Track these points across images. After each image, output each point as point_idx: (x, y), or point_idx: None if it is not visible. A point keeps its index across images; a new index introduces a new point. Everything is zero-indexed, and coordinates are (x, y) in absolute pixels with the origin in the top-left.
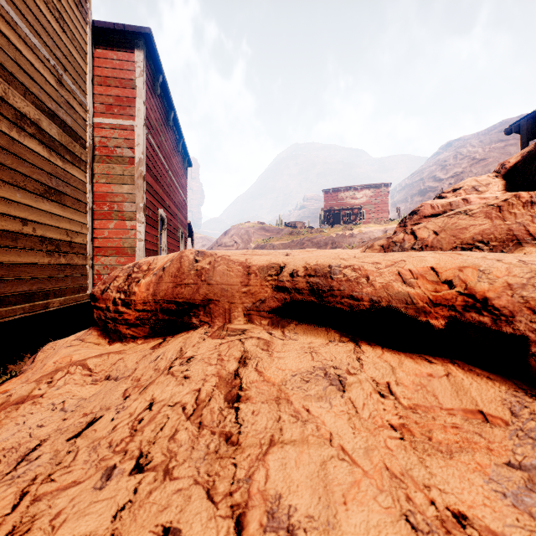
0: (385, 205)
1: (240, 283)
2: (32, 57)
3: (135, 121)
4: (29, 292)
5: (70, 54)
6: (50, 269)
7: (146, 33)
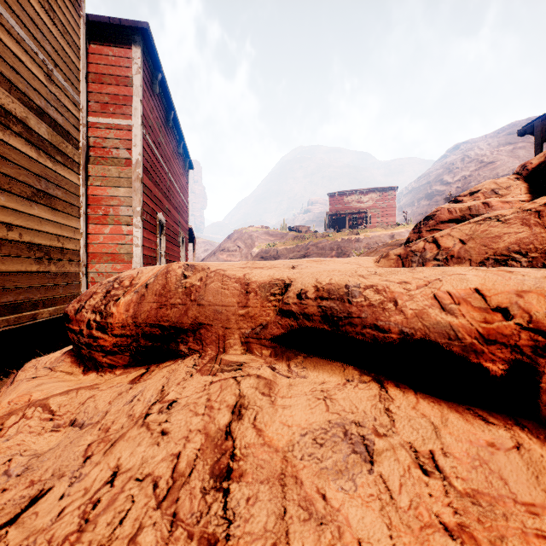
0: (392, 209)
1: (237, 304)
2: (18, 50)
3: (131, 120)
4: (15, 303)
5: (62, 48)
6: (39, 277)
7: (144, 28)
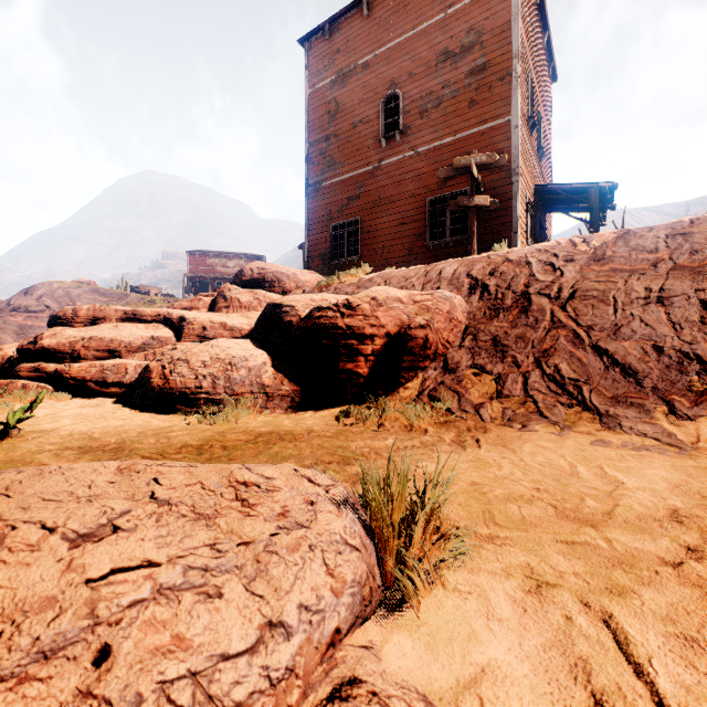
0: None
1: (115, 313)
2: None
3: None
4: None
5: None
6: None
7: None
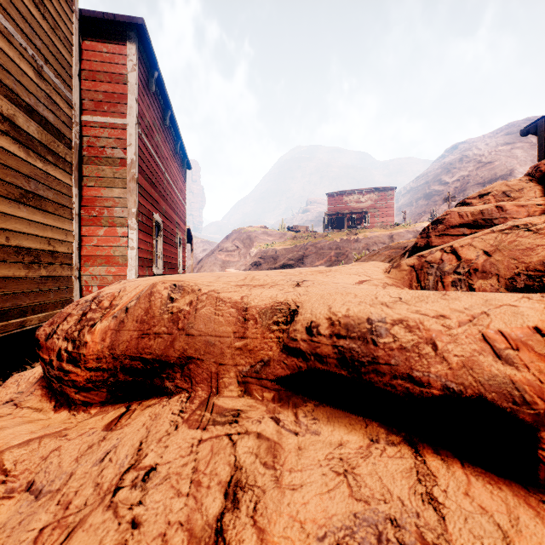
0: (390, 209)
1: (233, 334)
2: (5, 44)
3: (126, 119)
4: (1, 310)
5: (53, 43)
6: (28, 282)
7: (139, 24)
